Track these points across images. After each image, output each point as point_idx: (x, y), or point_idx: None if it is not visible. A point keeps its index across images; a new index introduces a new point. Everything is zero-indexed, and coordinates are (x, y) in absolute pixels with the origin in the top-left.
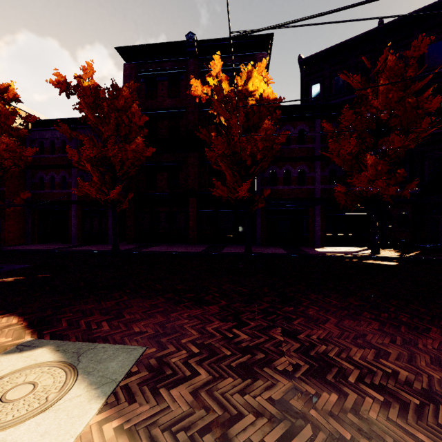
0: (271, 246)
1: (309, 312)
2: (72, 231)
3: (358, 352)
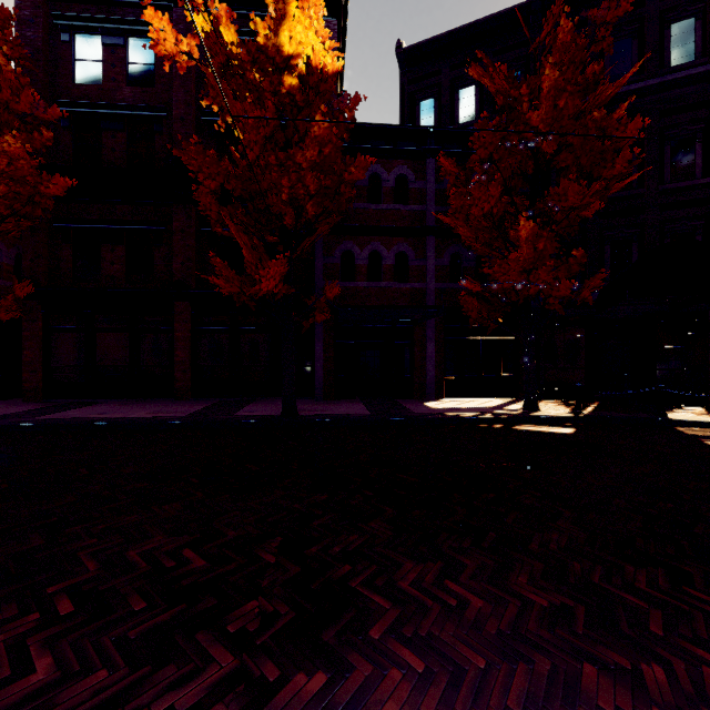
0: (345, 400)
1: (382, 707)
2: None
3: None
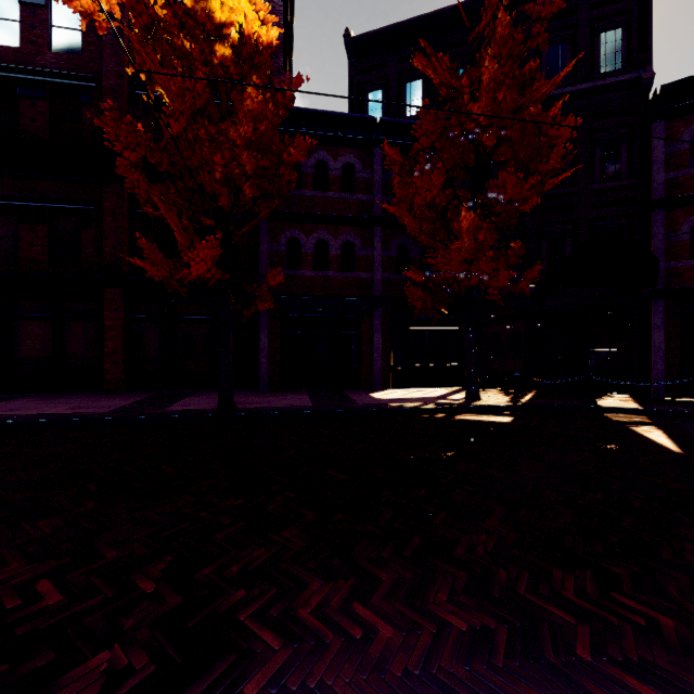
0: (290, 392)
1: None
2: None
3: None
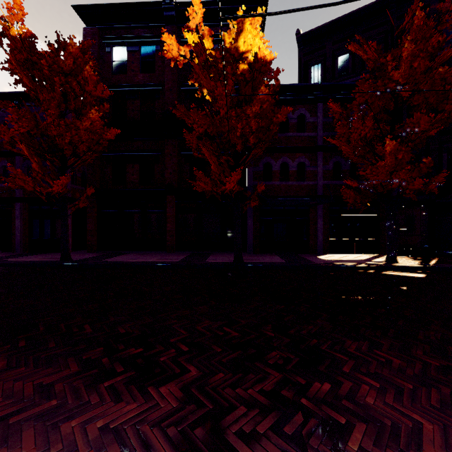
0: (266, 254)
1: (365, 398)
2: (15, 236)
3: None
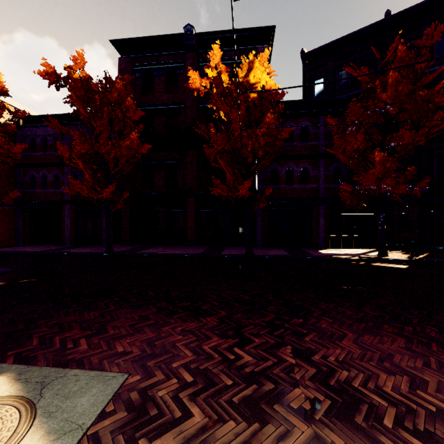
0: (273, 248)
1: (321, 325)
2: (64, 232)
3: (388, 380)
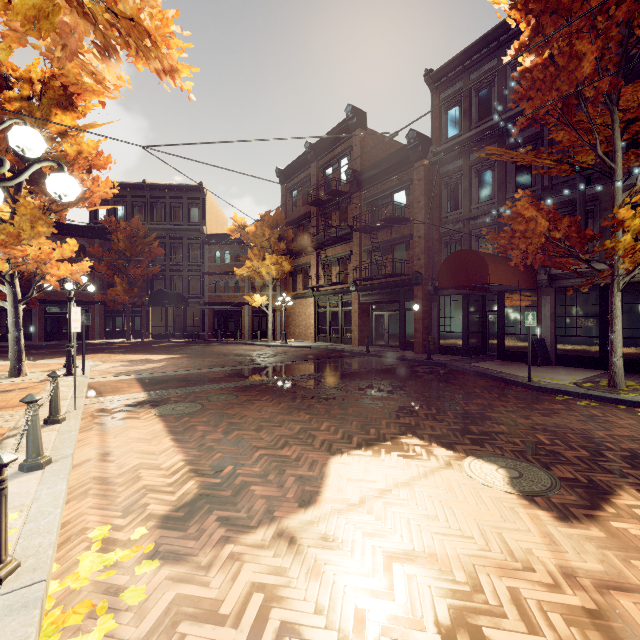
0: (50, 341)
1: None
2: None
3: None
